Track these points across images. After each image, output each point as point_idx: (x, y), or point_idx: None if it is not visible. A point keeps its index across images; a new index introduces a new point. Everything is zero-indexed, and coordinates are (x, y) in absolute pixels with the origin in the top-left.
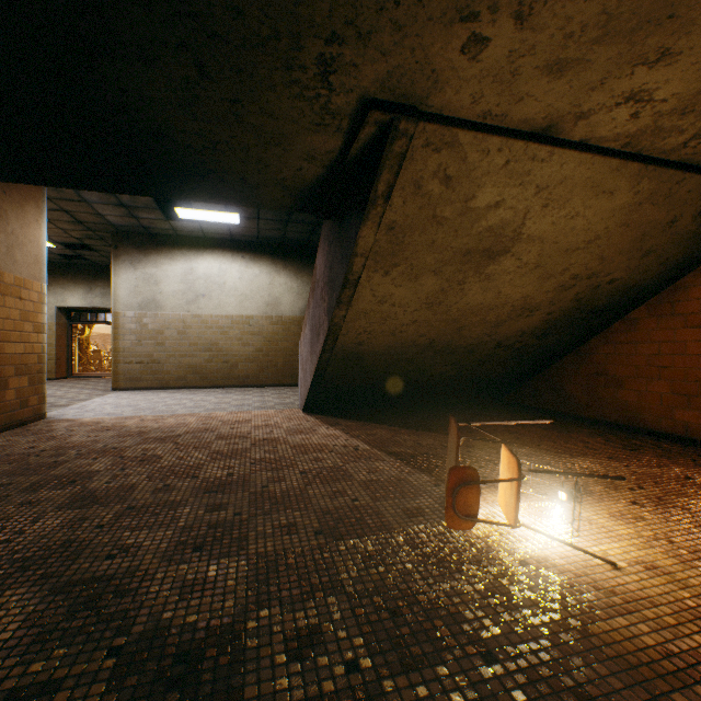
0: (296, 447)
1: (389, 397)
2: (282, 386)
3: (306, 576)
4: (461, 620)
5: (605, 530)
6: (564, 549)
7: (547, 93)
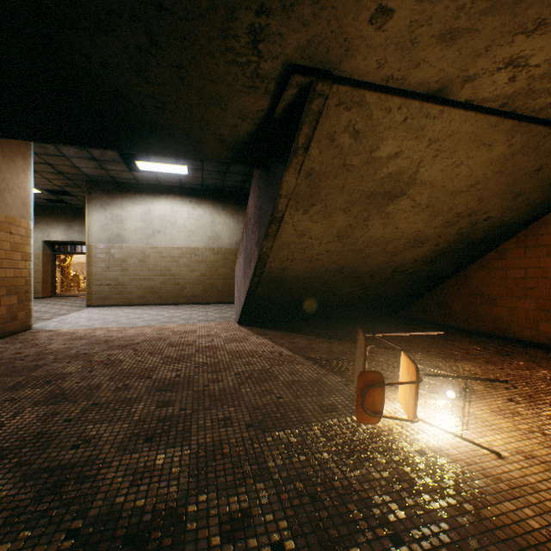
0: (232, 353)
1: (307, 312)
2: (221, 303)
3: (238, 464)
4: (371, 504)
5: (488, 424)
6: (455, 440)
7: (440, 59)
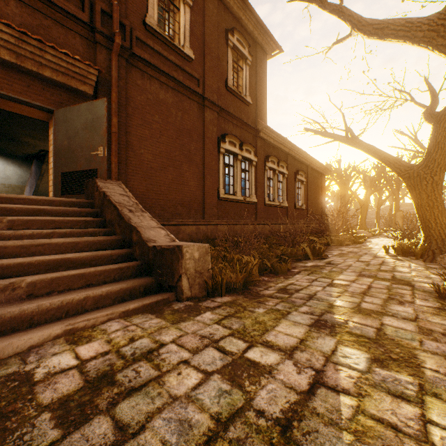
0: None
1: None
2: None
3: None
4: None
5: None
6: None
7: None
